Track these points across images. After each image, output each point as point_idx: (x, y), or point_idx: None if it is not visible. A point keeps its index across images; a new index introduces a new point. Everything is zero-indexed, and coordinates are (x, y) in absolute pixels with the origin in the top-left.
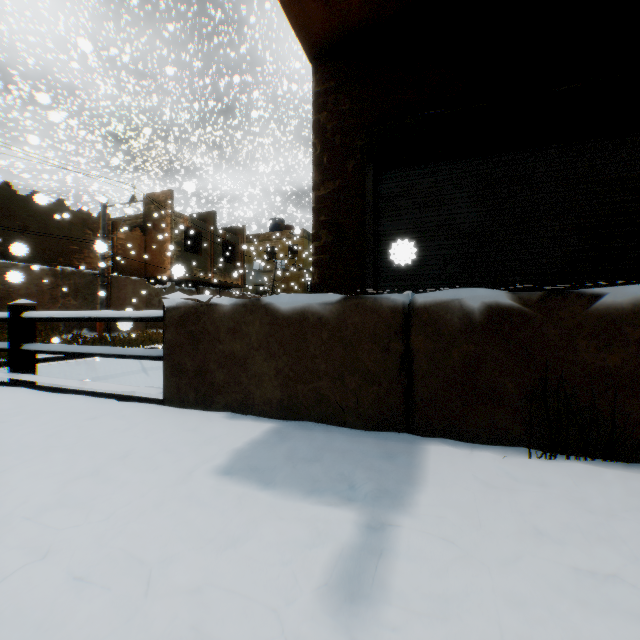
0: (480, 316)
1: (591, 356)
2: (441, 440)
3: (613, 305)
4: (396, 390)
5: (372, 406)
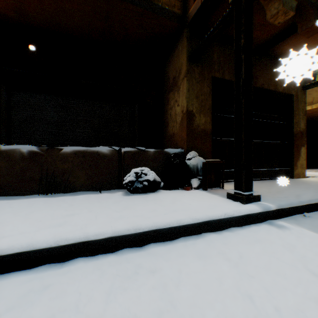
0: (27, 154)
1: (61, 165)
2: (10, 197)
3: (66, 152)
4: None
5: None
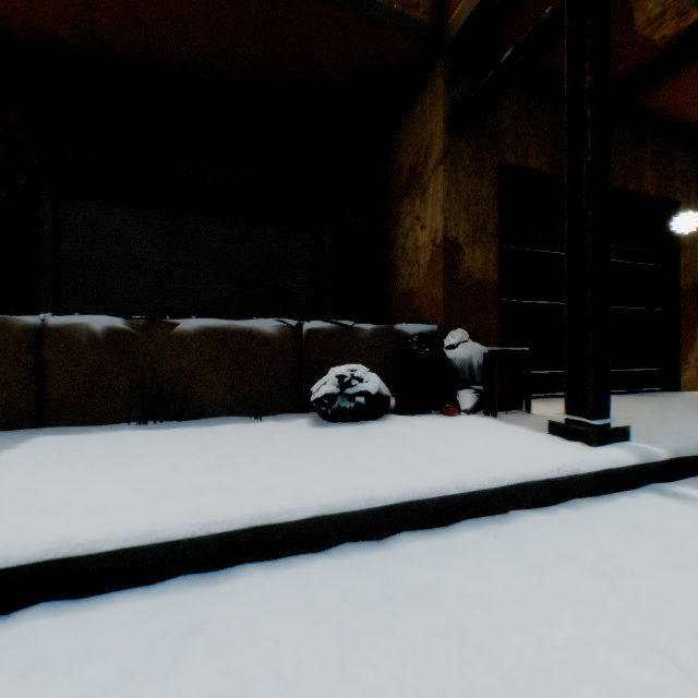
0: (104, 335)
1: (174, 360)
2: (69, 428)
3: (185, 330)
4: (30, 395)
5: (5, 411)
